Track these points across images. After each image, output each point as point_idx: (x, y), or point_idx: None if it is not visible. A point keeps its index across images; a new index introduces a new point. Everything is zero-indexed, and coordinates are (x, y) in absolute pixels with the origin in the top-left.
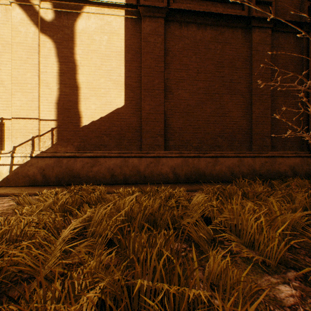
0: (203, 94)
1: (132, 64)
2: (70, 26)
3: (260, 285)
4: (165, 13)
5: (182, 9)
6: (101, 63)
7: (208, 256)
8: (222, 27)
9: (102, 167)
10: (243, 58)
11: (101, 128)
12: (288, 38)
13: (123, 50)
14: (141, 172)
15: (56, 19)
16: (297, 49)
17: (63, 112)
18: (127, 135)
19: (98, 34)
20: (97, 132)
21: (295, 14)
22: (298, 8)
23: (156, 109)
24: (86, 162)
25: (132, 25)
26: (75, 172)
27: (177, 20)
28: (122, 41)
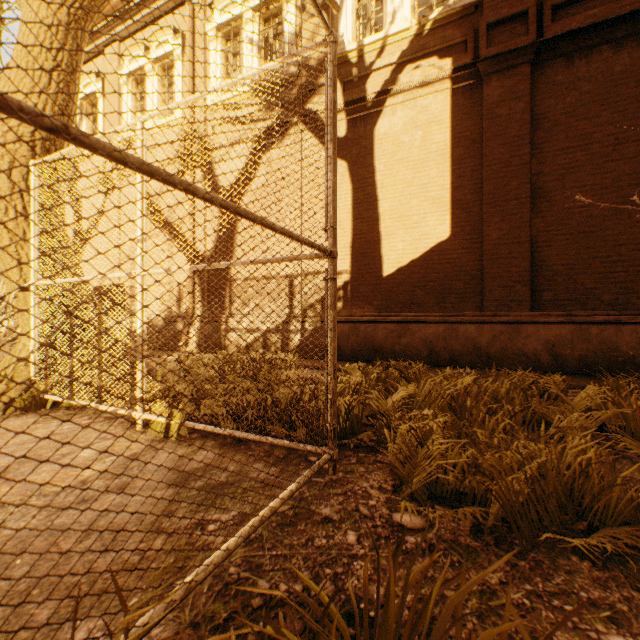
0: (633, 187)
1: (464, 164)
2: (367, 135)
3: (639, 479)
4: (533, 53)
5: (572, 30)
6: (412, 176)
7: (567, 439)
8: None
9: (414, 339)
10: None
11: (412, 277)
12: None
13: (448, 145)
14: (481, 349)
15: (349, 131)
16: None
17: (359, 258)
18: (454, 286)
19: (408, 132)
20: (406, 284)
21: None
22: None
23: (511, 234)
24: (390, 329)
25: (465, 97)
26: (376, 344)
27: (560, 54)
28: (446, 130)
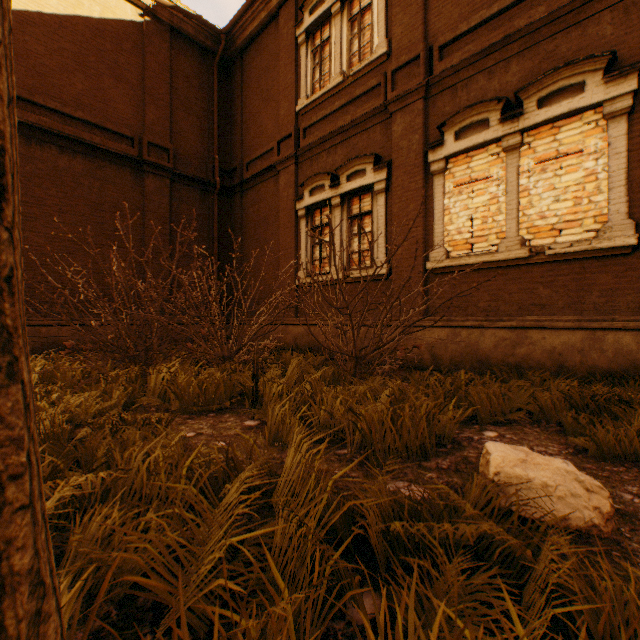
0: (72, 242)
1: None
2: None
3: None
4: None
5: (30, 124)
6: None
7: None
8: (103, 160)
9: None
10: (134, 205)
11: None
12: (194, 193)
13: None
14: None
15: None
16: (204, 207)
17: None
18: None
19: None
20: None
21: (202, 168)
22: (206, 162)
23: None
24: None
25: None
26: None
27: (22, 133)
28: None
